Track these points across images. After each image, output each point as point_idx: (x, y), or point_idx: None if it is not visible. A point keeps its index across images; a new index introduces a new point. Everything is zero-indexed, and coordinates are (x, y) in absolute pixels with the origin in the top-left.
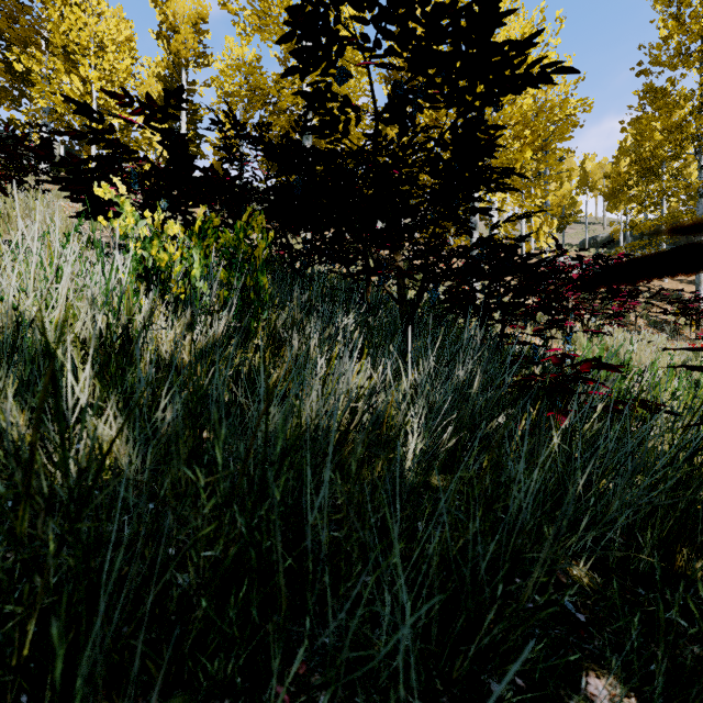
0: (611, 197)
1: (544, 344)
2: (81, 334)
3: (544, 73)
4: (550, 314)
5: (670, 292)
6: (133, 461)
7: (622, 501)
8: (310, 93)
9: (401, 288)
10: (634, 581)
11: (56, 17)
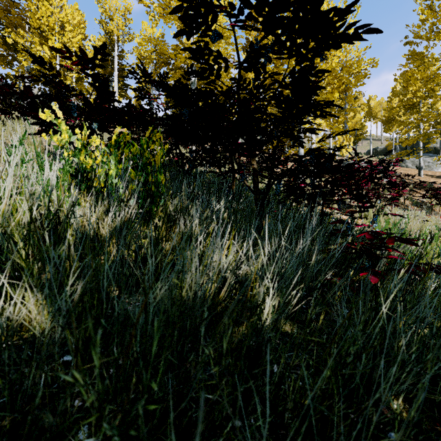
0: (387, 122)
1: (352, 220)
2: (23, 220)
3: (356, 33)
4: (362, 202)
5: (425, 183)
6: (46, 329)
7: (422, 343)
8: (193, 49)
9: (256, 183)
10: (440, 413)
11: (33, 8)
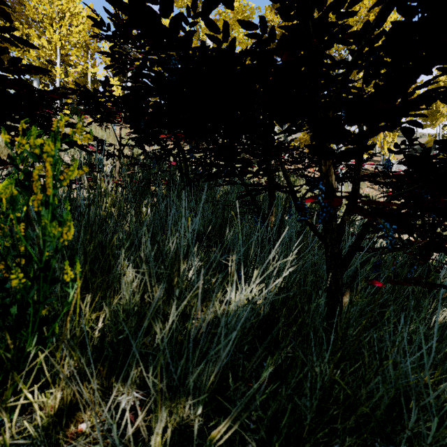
0: (429, 116)
1: None
2: None
3: None
4: None
5: None
6: None
7: None
8: None
9: (331, 218)
10: None
11: None
